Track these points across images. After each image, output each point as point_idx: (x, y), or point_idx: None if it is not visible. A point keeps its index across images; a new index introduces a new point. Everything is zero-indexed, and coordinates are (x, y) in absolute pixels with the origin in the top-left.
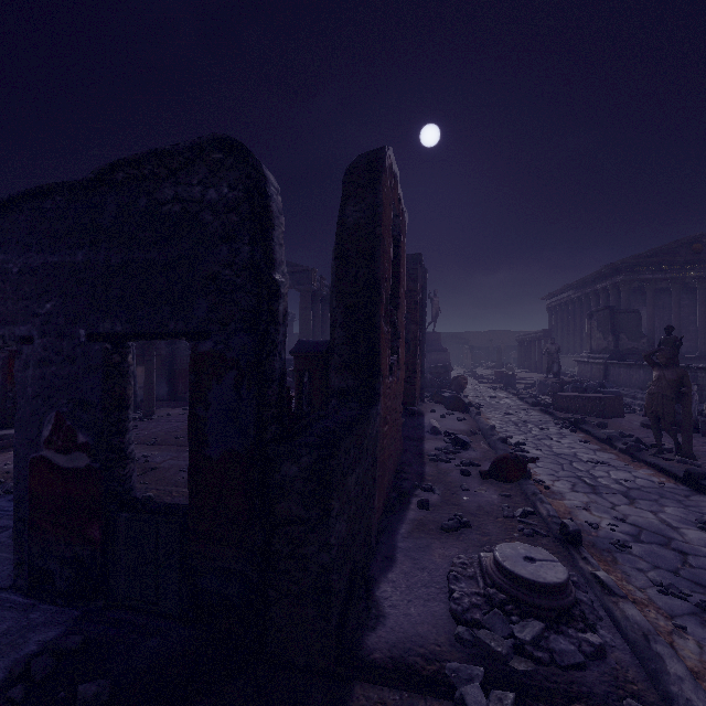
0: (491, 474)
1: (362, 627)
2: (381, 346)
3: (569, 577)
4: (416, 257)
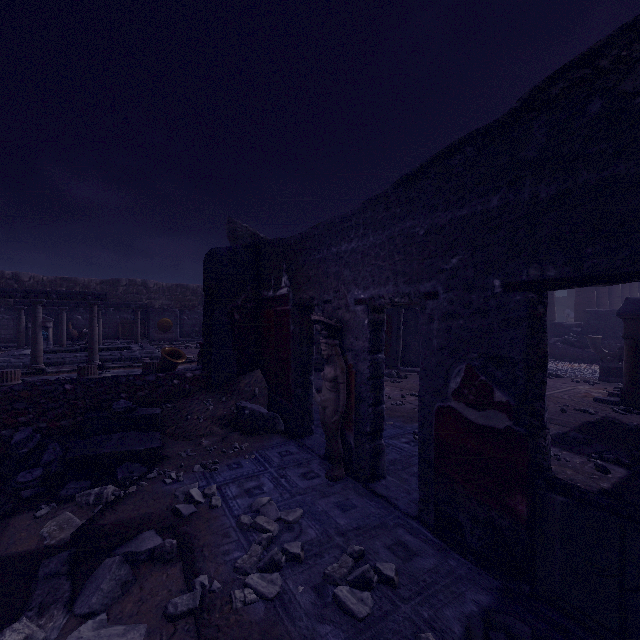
0: None
1: None
2: None
3: None
4: None
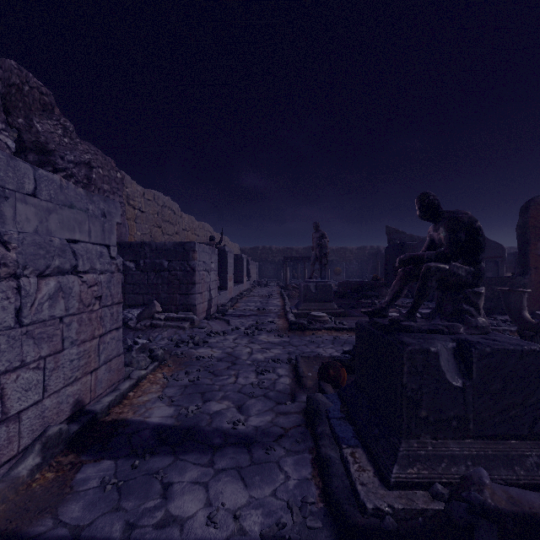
0: None
1: (493, 314)
2: (530, 259)
3: None
4: None
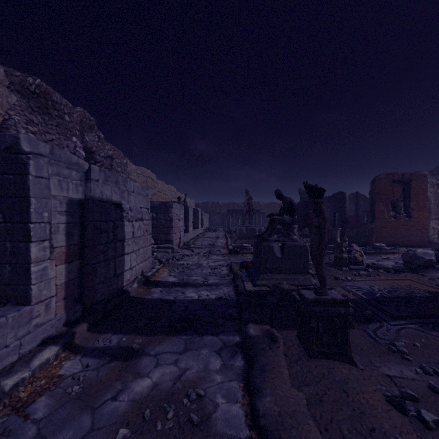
0: (437, 250)
1: None
2: (376, 212)
3: (381, 246)
4: None
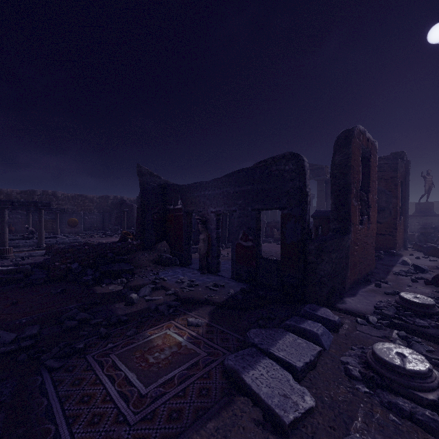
0: (431, 283)
1: (336, 302)
2: (351, 211)
3: (434, 304)
4: (396, 156)
